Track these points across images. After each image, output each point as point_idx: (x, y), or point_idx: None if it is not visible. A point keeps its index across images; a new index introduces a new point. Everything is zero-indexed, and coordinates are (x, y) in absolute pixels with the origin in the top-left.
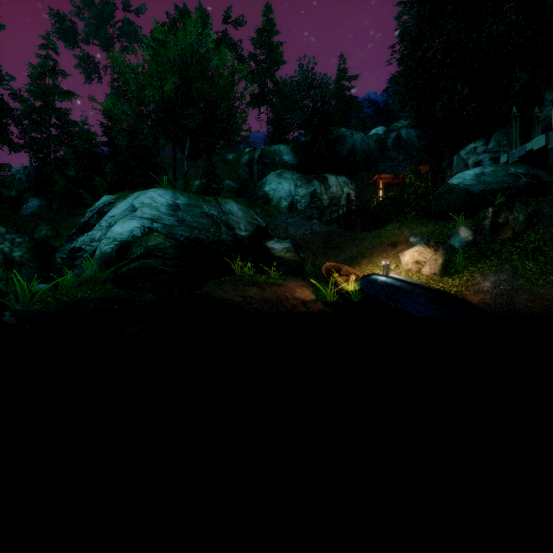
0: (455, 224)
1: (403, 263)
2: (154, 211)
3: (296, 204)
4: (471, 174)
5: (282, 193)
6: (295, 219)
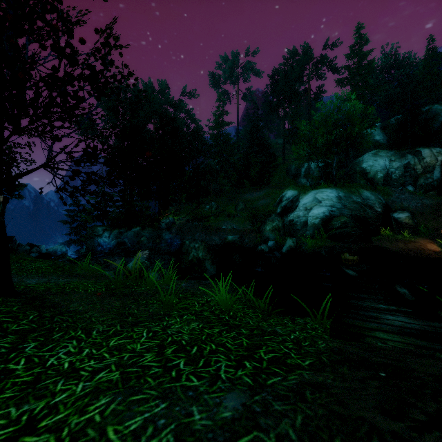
0: None
1: None
2: (330, 202)
3: (391, 175)
4: None
5: (378, 167)
6: (406, 195)
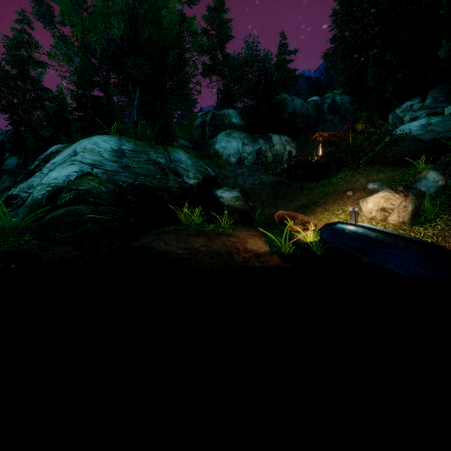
0: (416, 169)
1: (365, 211)
2: (96, 156)
3: (244, 160)
4: (417, 125)
5: (231, 150)
6: (244, 170)
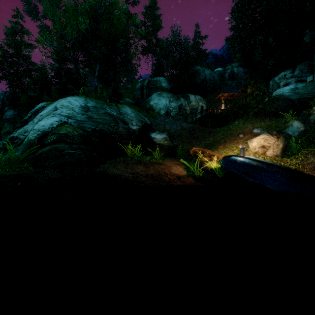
0: (286, 119)
1: (251, 148)
2: (70, 110)
3: (170, 112)
4: (288, 89)
5: (161, 105)
6: (170, 119)
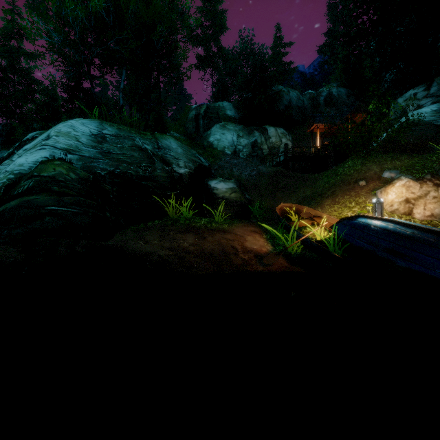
0: (439, 155)
1: (384, 203)
2: (71, 140)
3: (239, 153)
4: (427, 111)
5: (226, 142)
6: (240, 160)
